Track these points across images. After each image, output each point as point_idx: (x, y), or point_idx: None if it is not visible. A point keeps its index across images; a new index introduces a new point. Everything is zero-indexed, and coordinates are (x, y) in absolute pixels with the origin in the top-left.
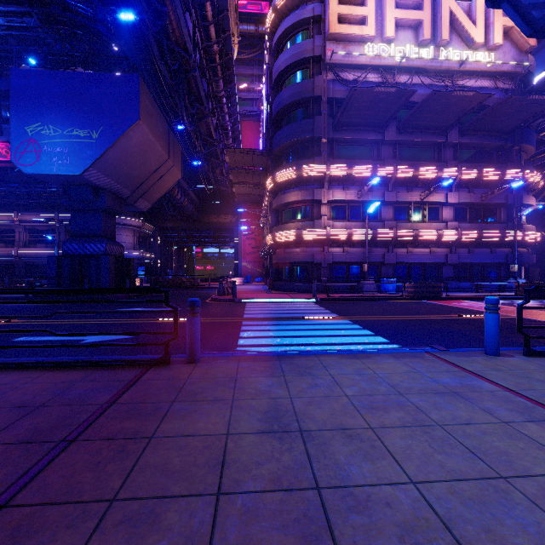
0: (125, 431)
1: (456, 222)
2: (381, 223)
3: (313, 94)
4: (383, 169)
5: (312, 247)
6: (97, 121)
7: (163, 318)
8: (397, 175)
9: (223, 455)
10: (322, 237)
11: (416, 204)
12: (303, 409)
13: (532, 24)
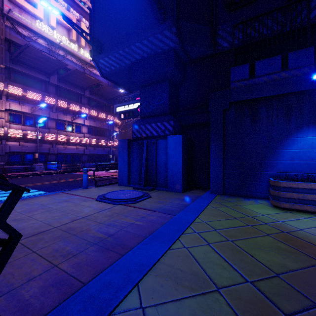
0: None
1: (89, 134)
2: (48, 130)
3: None
4: (49, 99)
5: None
6: None
7: None
8: (58, 105)
9: None
10: (0, 133)
11: (69, 122)
12: None
13: (102, 73)
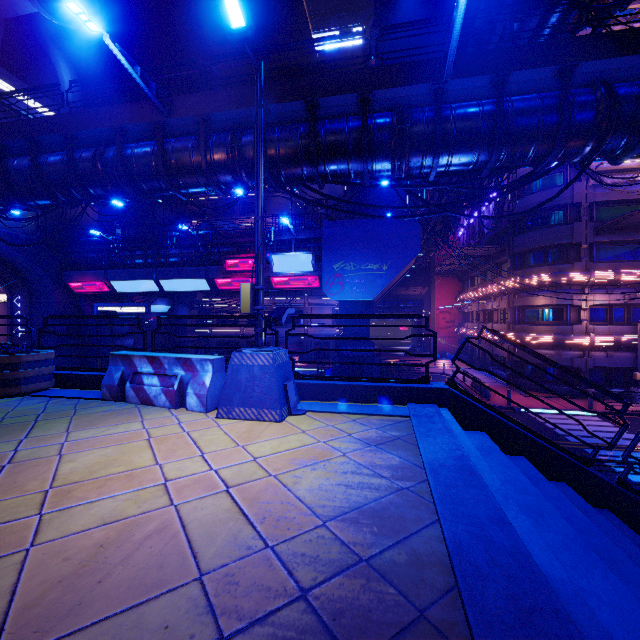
0: None
1: None
2: None
3: (571, 201)
4: None
5: (569, 351)
6: (386, 256)
7: None
8: None
9: None
10: (584, 343)
11: None
12: None
13: None
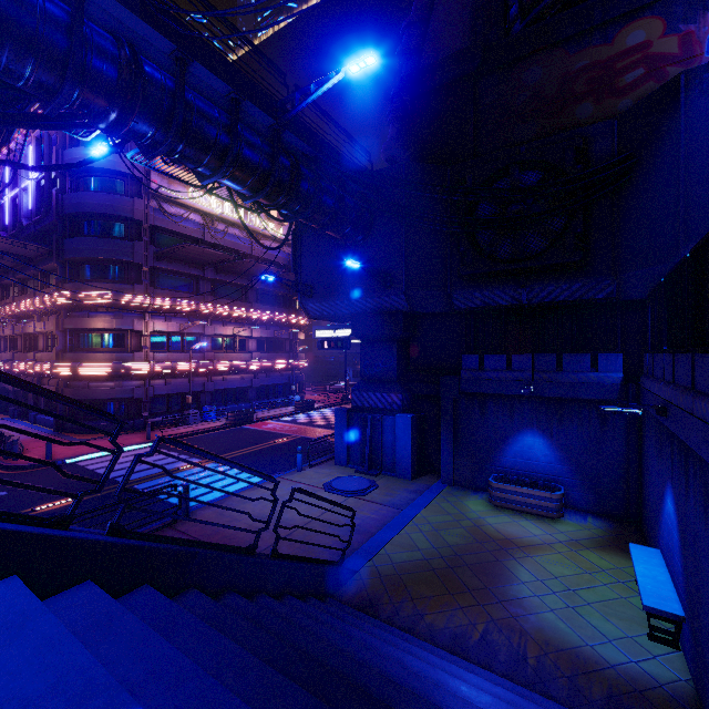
0: (221, 537)
1: (259, 353)
2: (201, 354)
3: (133, 216)
4: (205, 307)
5: (131, 381)
6: None
7: (41, 507)
8: (216, 313)
9: (257, 527)
10: (145, 371)
11: (230, 336)
12: (261, 512)
13: (310, 315)
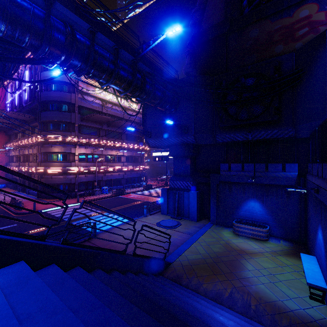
0: (110, 246)
1: (127, 163)
2: (101, 163)
3: (71, 101)
4: (103, 142)
5: (70, 175)
6: None
7: (31, 231)
8: (107, 144)
9: (126, 242)
10: (76, 171)
11: (113, 155)
12: (128, 235)
13: (150, 146)
